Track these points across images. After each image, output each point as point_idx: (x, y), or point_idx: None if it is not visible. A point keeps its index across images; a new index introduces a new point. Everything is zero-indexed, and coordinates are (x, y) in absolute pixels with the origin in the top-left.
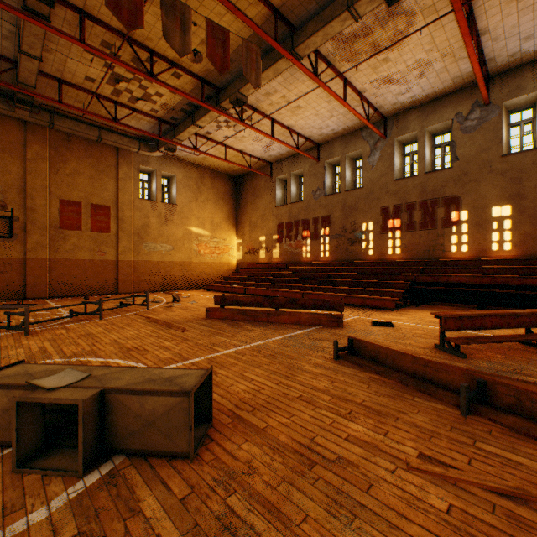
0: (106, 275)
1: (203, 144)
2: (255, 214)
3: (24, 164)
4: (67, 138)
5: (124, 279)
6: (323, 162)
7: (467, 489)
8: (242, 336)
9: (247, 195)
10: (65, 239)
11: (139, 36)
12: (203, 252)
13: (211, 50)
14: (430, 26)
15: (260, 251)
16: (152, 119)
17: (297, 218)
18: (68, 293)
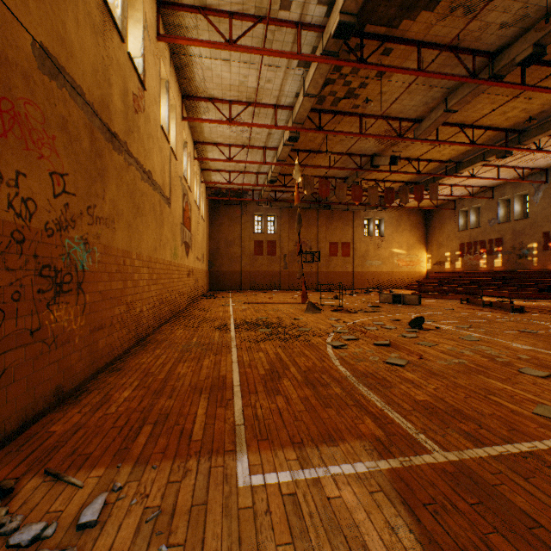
0: (347, 279)
1: None
2: (441, 236)
3: (317, 228)
4: (332, 212)
5: (356, 282)
6: (496, 199)
7: (464, 309)
8: (428, 300)
9: (434, 223)
10: (331, 261)
11: (380, 178)
12: (401, 264)
13: (415, 196)
14: (545, 144)
15: (445, 263)
16: None
17: (475, 239)
18: (332, 288)
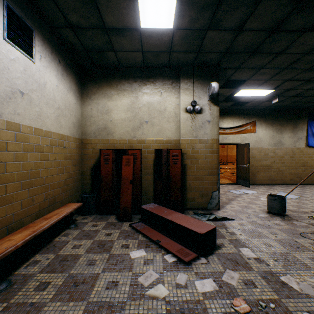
0: (224, 158)
1: None
2: None
3: None
4: None
5: (228, 160)
6: None
7: None
8: None
9: None
10: None
11: None
12: None
13: None
14: None
15: None
16: None
17: None
18: None
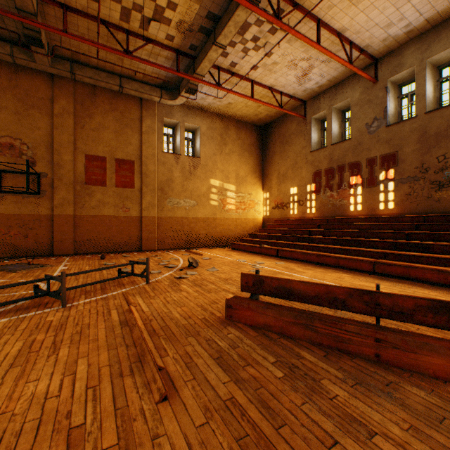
0: (129, 232)
1: (227, 80)
2: (284, 164)
3: (52, 119)
4: (92, 92)
5: (147, 236)
6: (383, 81)
7: None
8: None
9: (274, 145)
10: (90, 195)
11: None
12: (227, 207)
13: None
14: None
15: (290, 205)
16: (169, 53)
17: (341, 162)
18: (93, 250)
